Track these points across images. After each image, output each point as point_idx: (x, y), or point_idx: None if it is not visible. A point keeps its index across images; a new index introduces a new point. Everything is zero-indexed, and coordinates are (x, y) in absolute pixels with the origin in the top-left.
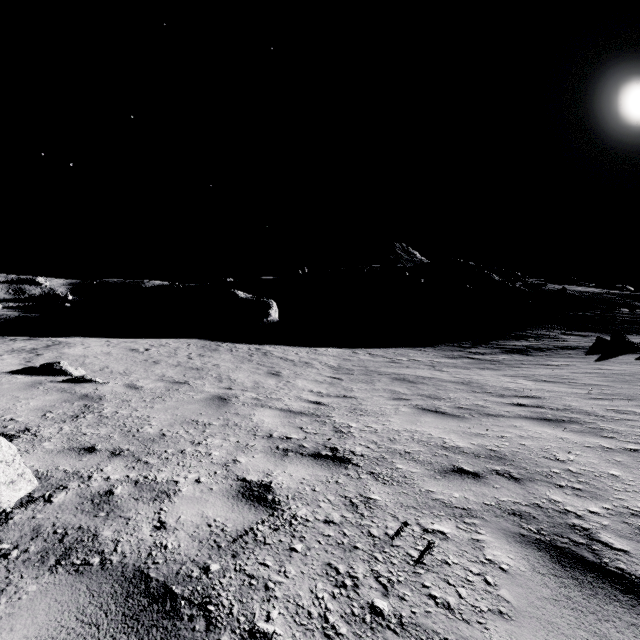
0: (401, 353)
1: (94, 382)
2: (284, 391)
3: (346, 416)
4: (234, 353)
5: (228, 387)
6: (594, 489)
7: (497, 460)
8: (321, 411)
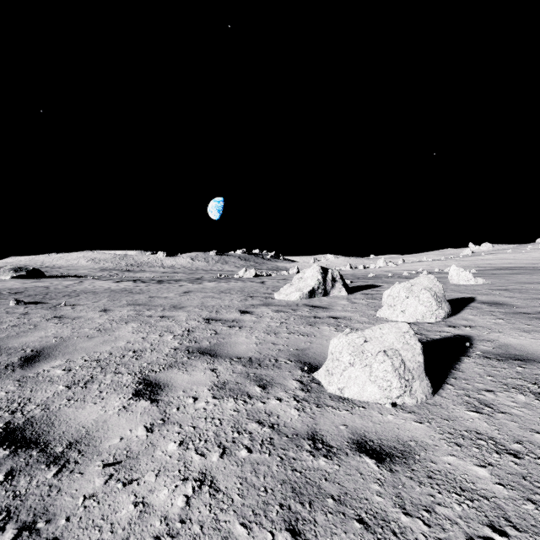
0: None
1: None
2: None
3: None
4: None
5: None
6: None
7: None
8: None
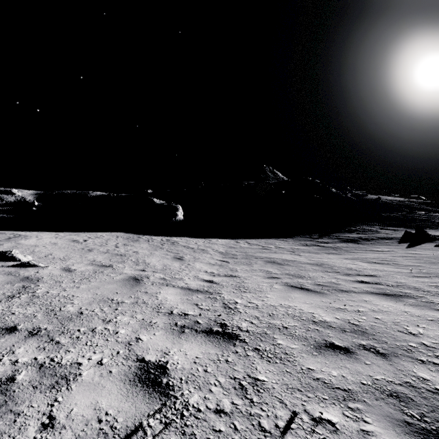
0: (270, 242)
1: (37, 266)
2: (185, 272)
3: (233, 293)
4: (150, 243)
5: (142, 269)
6: None
7: (361, 334)
8: (213, 289)
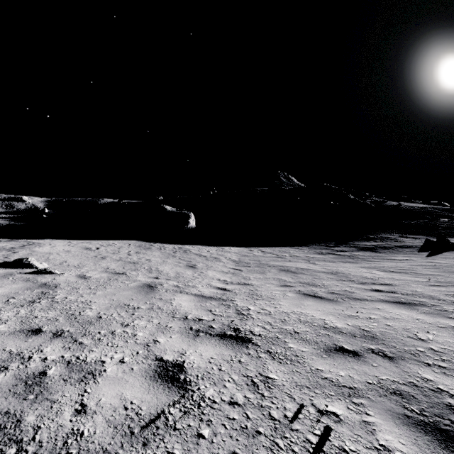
0: (284, 250)
1: (53, 273)
2: (198, 280)
3: (246, 300)
4: (162, 251)
5: (156, 277)
6: None
7: (370, 339)
8: (226, 296)
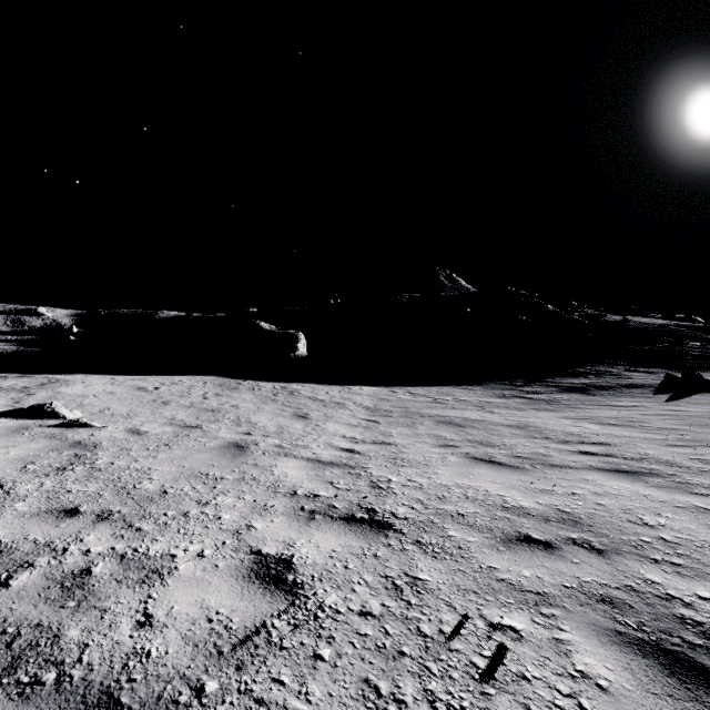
0: (445, 392)
1: (90, 426)
2: (312, 436)
3: (385, 467)
4: (256, 392)
5: (247, 432)
6: (698, 565)
7: (571, 525)
8: (355, 461)
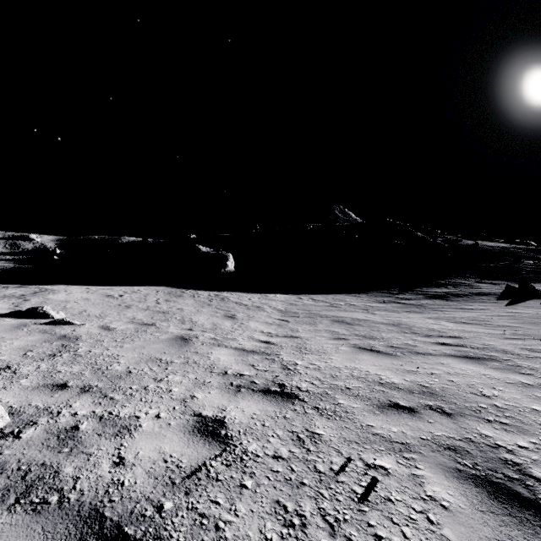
0: (339, 298)
1: (72, 324)
2: (238, 332)
3: (292, 354)
4: (196, 298)
5: (190, 328)
6: (520, 424)
7: (429, 396)
8: (270, 350)
